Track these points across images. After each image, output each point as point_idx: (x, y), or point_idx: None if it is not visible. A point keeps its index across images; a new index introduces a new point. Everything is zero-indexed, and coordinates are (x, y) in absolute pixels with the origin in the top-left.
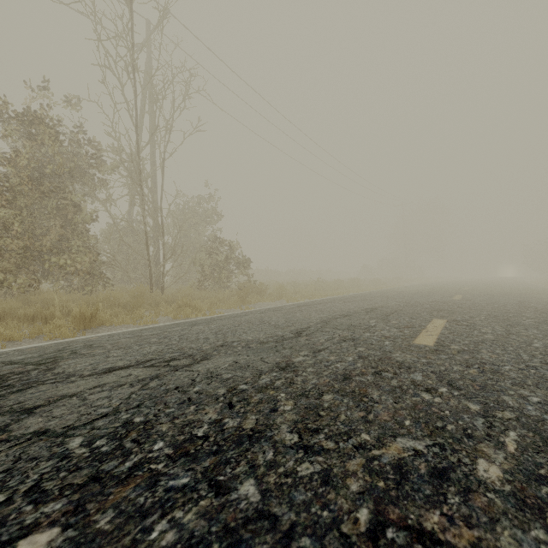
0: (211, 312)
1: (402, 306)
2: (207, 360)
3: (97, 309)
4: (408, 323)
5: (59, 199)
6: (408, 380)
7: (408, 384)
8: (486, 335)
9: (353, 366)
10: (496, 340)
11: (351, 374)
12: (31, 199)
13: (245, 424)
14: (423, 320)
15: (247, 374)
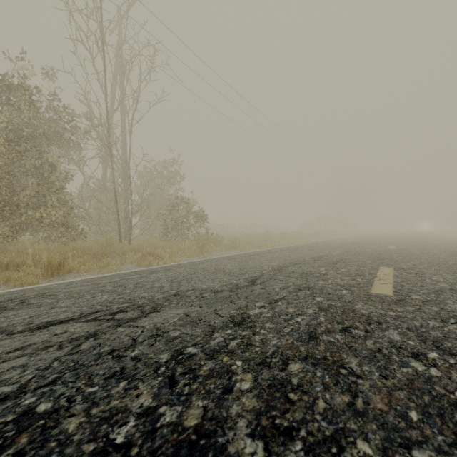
0: (172, 261)
1: (345, 255)
2: (156, 312)
3: (64, 258)
4: (358, 271)
5: (36, 159)
6: (386, 341)
7: (388, 346)
8: (440, 283)
9: (316, 321)
10: (453, 289)
11: (316, 332)
12: (8, 157)
13: (187, 417)
14: (371, 268)
15: (197, 331)
